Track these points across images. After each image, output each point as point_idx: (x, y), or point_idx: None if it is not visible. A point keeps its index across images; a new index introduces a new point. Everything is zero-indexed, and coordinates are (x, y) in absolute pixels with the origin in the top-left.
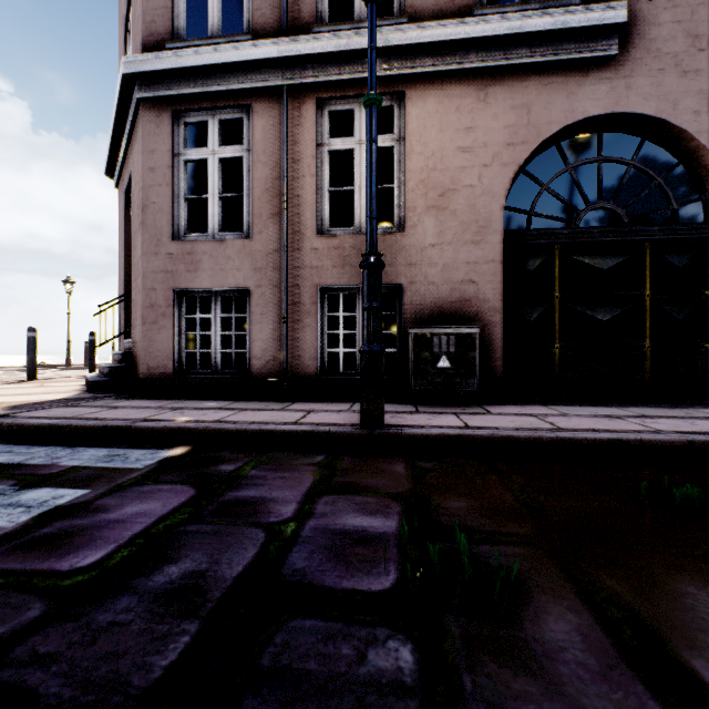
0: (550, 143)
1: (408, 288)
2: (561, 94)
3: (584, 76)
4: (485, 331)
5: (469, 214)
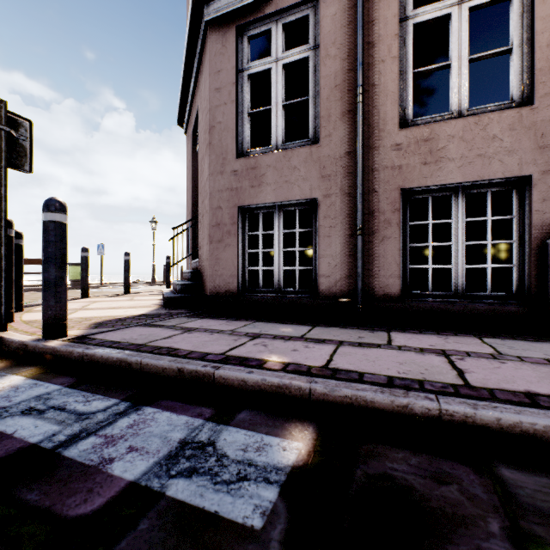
0: None
1: (539, 180)
2: None
3: None
4: None
5: None
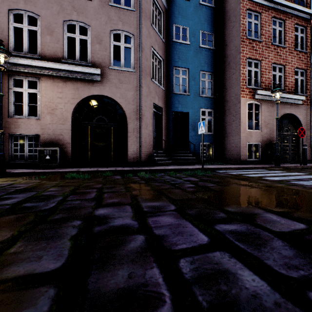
0: (87, 99)
1: (41, 135)
2: (87, 87)
3: (93, 84)
4: (66, 149)
5: (61, 116)
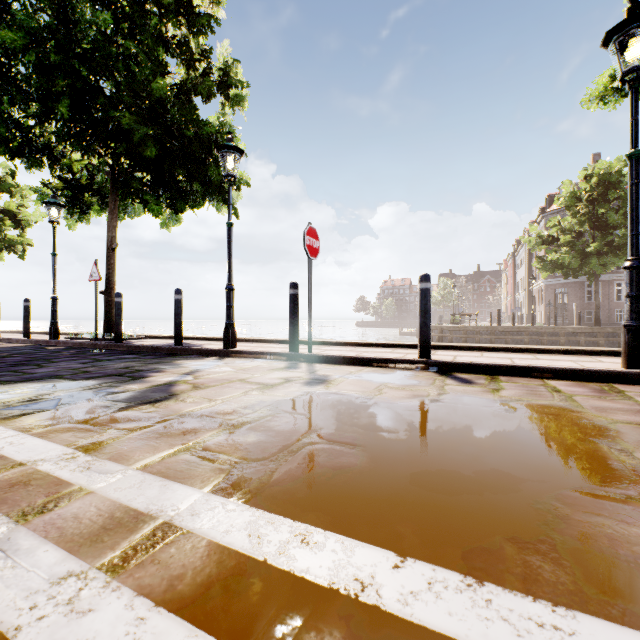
0: None
1: None
2: None
3: None
4: None
5: None
